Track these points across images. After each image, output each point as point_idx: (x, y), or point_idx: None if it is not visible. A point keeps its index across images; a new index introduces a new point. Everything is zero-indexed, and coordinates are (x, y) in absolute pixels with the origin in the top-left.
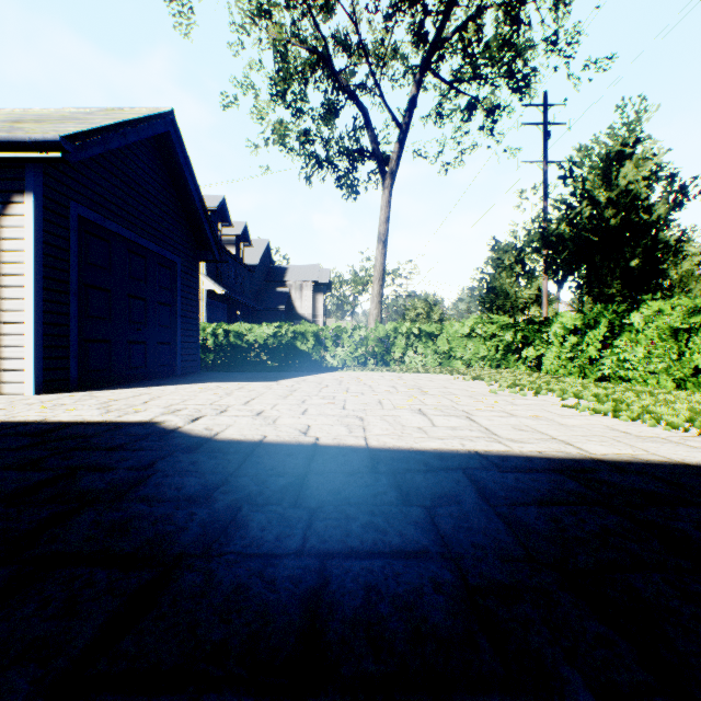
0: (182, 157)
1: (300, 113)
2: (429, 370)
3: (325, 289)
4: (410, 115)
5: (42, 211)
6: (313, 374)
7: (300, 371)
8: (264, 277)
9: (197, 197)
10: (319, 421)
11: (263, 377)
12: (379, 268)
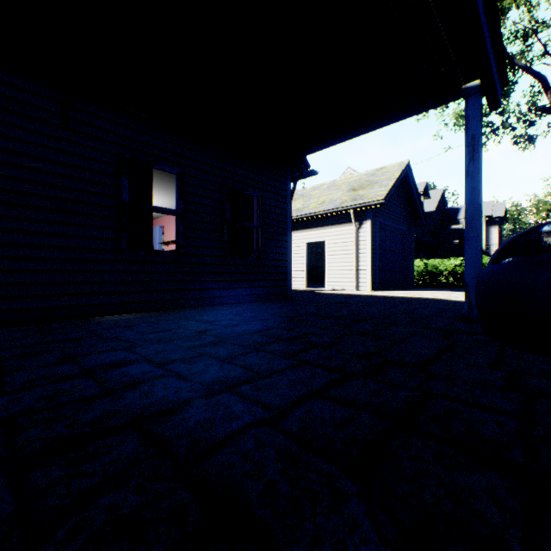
0: (410, 179)
1: None
2: None
3: (499, 221)
4: None
5: (371, 225)
6: None
7: None
8: (438, 219)
9: (416, 196)
10: None
11: (457, 290)
12: None
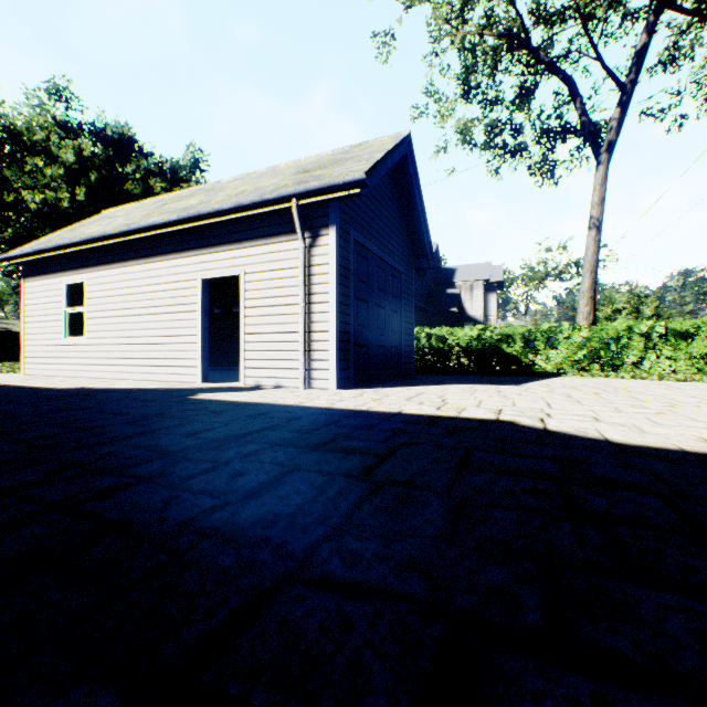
0: (412, 174)
1: (493, 104)
2: (698, 378)
3: (496, 288)
4: (637, 70)
5: (338, 240)
6: (539, 378)
7: (518, 376)
8: (432, 280)
9: (420, 209)
10: (703, 433)
11: (491, 380)
12: (590, 259)
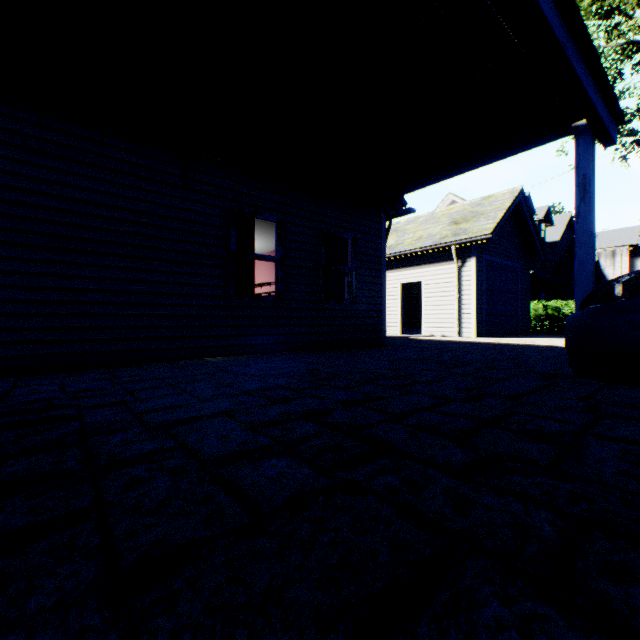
0: (524, 208)
1: None
2: None
3: None
4: None
5: (476, 263)
6: None
7: None
8: (564, 250)
9: (531, 226)
10: None
11: None
12: None
